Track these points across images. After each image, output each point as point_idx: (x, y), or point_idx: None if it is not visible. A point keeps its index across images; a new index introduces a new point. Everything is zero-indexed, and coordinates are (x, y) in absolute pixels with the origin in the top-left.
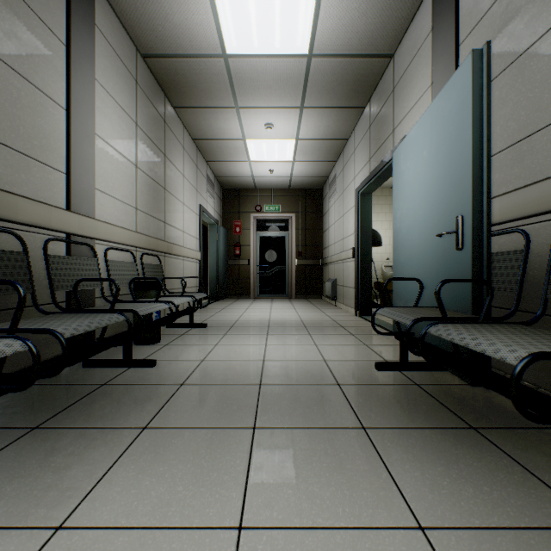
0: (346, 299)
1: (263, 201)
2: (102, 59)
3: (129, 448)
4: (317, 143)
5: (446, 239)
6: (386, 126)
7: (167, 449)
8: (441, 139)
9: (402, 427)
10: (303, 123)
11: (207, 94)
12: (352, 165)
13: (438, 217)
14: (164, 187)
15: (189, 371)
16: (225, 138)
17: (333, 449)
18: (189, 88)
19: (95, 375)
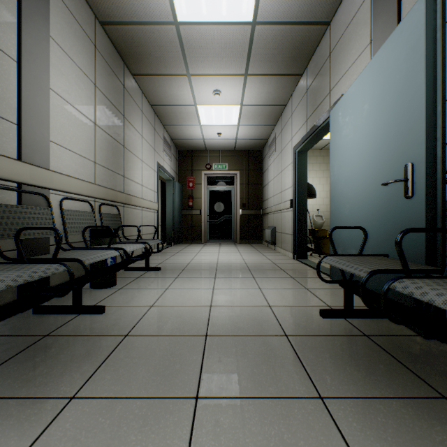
0: (284, 244)
1: (212, 160)
2: (59, 20)
3: (45, 431)
4: (259, 108)
5: (391, 188)
6: (323, 89)
7: (90, 434)
8: (385, 89)
9: (364, 396)
10: (247, 90)
11: (161, 61)
12: (290, 127)
13: (382, 166)
14: (123, 144)
15: (137, 319)
16: (178, 103)
17: (290, 434)
18: (145, 55)
19: (41, 324)
